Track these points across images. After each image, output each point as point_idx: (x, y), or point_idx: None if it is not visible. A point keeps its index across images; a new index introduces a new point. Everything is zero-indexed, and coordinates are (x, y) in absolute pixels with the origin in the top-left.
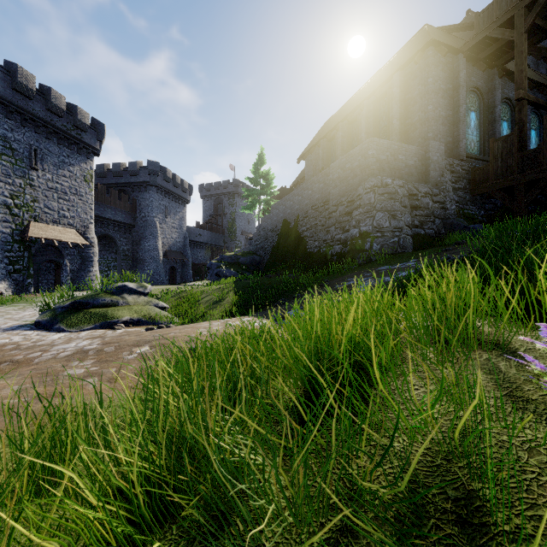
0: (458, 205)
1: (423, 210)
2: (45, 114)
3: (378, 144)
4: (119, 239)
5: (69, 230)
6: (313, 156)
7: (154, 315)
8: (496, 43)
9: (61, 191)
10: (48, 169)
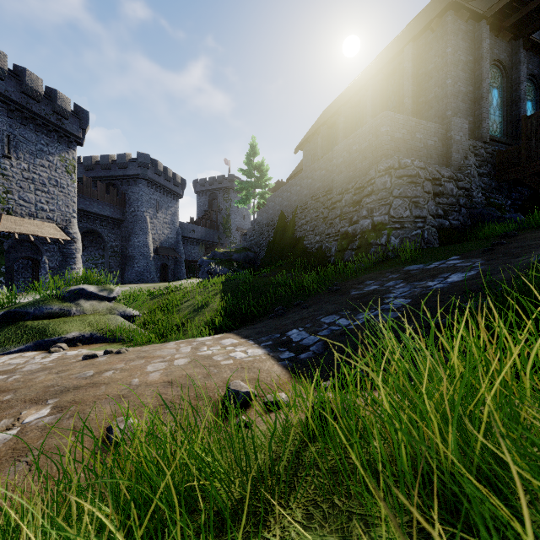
0: (484, 193)
1: (447, 198)
2: (20, 97)
3: (392, 120)
4: (107, 235)
5: (48, 224)
6: (311, 146)
7: (113, 329)
8: (524, 7)
9: (39, 182)
10: (23, 158)
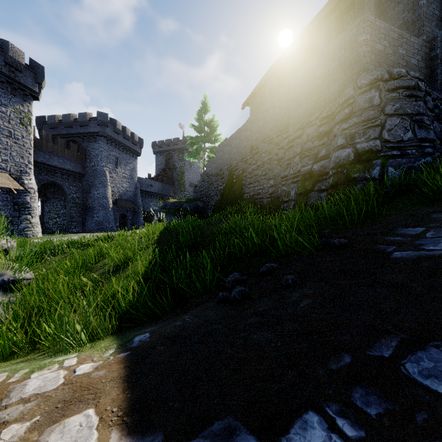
0: None
1: None
2: None
3: (373, 26)
4: (68, 187)
5: (0, 174)
6: (258, 100)
7: None
8: None
9: None
10: None
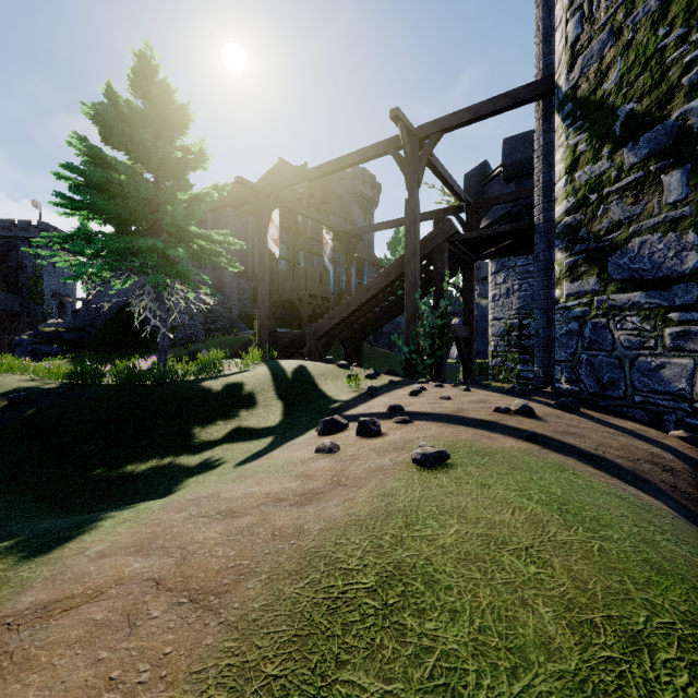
0: (241, 310)
1: (215, 313)
2: None
3: None
4: None
5: None
6: None
7: None
8: None
9: None
10: None
